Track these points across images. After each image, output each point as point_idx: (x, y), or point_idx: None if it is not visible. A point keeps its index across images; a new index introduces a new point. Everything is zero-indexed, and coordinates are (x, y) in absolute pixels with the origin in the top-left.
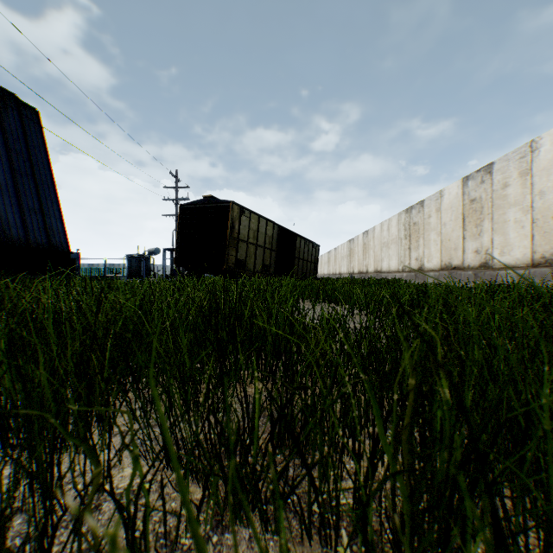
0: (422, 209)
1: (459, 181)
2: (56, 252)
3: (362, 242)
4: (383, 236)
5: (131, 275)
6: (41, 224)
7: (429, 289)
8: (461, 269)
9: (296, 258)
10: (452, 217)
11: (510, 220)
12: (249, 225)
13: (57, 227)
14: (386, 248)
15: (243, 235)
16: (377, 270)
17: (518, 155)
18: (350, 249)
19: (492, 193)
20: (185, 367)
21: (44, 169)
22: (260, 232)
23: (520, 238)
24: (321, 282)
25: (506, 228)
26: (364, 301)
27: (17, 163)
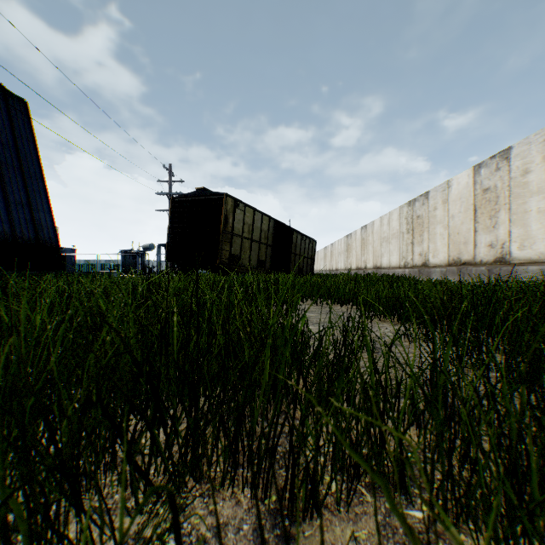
0: (427, 201)
1: (469, 170)
2: (44, 247)
3: (360, 237)
4: (383, 230)
5: (125, 271)
6: (28, 218)
7: (451, 287)
8: (472, 264)
9: (293, 254)
10: (461, 208)
11: (532, 210)
12: (243, 218)
13: (46, 222)
14: (386, 243)
15: (237, 229)
16: (376, 265)
17: (543, 137)
18: (347, 244)
19: (510, 181)
20: (39, 506)
21: (32, 162)
22: (255, 226)
23: (544, 229)
24: (321, 279)
25: (527, 219)
26: (427, 318)
27: (3, 155)
